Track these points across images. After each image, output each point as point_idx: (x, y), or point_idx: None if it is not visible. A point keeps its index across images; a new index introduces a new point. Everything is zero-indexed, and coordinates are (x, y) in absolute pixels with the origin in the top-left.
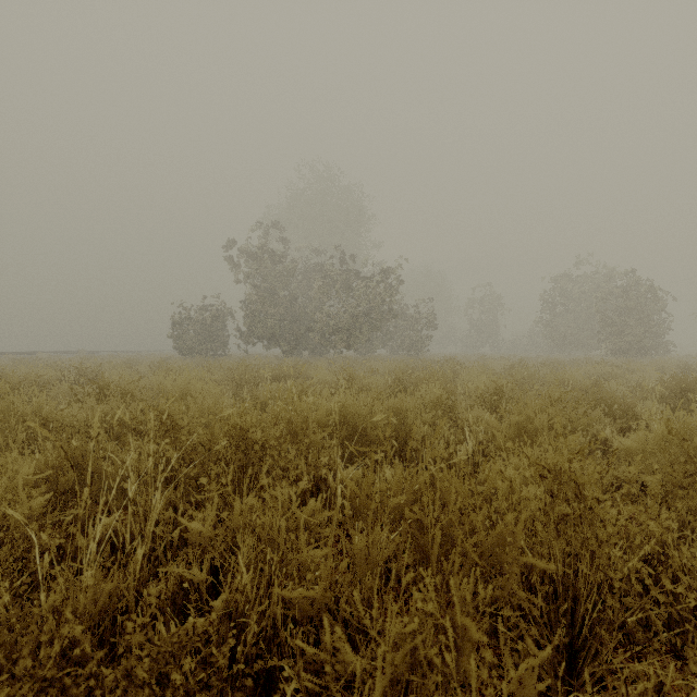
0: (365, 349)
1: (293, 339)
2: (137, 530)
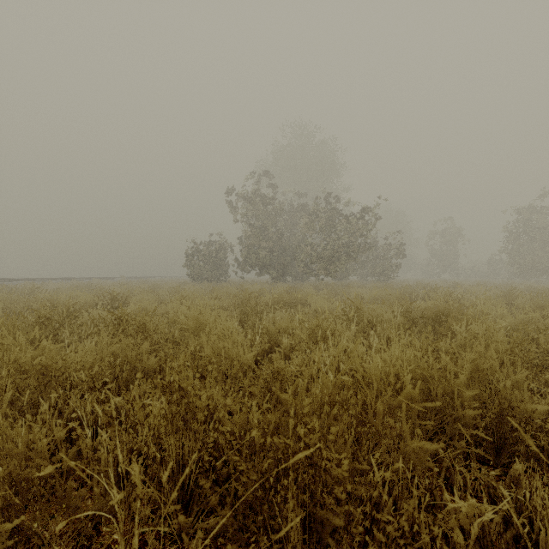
0: (340, 275)
1: (280, 267)
2: None
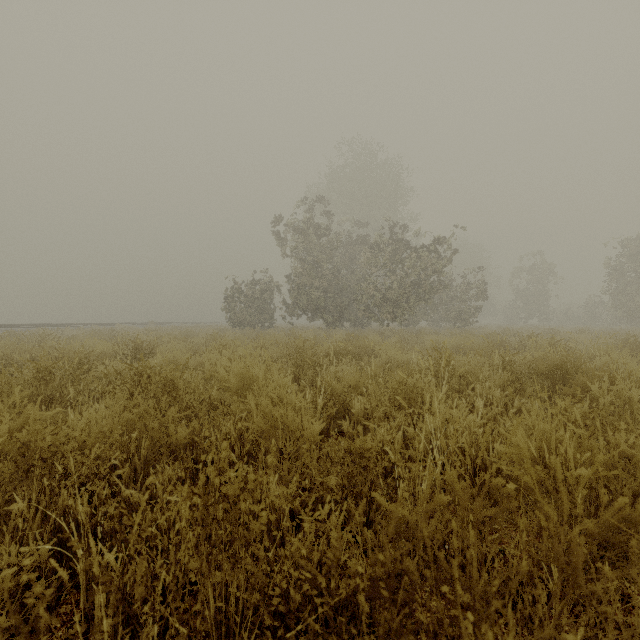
0: (408, 320)
1: (336, 311)
2: None
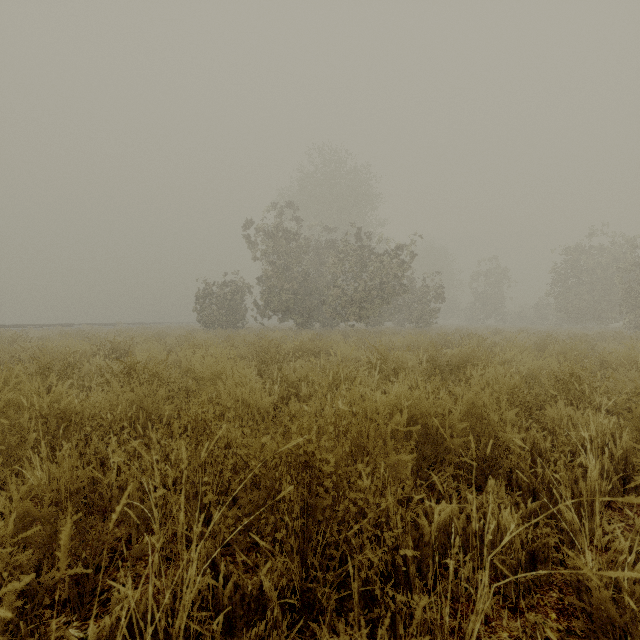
0: (374, 321)
1: (306, 312)
2: (162, 626)
